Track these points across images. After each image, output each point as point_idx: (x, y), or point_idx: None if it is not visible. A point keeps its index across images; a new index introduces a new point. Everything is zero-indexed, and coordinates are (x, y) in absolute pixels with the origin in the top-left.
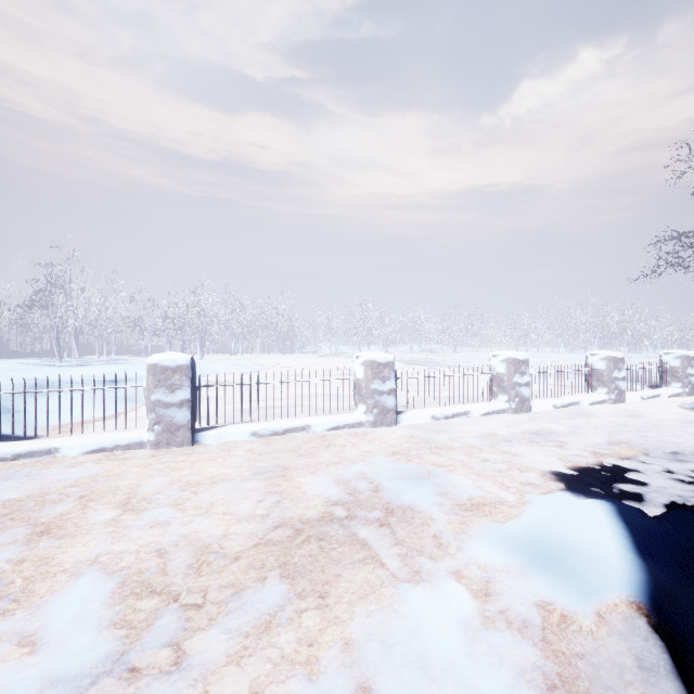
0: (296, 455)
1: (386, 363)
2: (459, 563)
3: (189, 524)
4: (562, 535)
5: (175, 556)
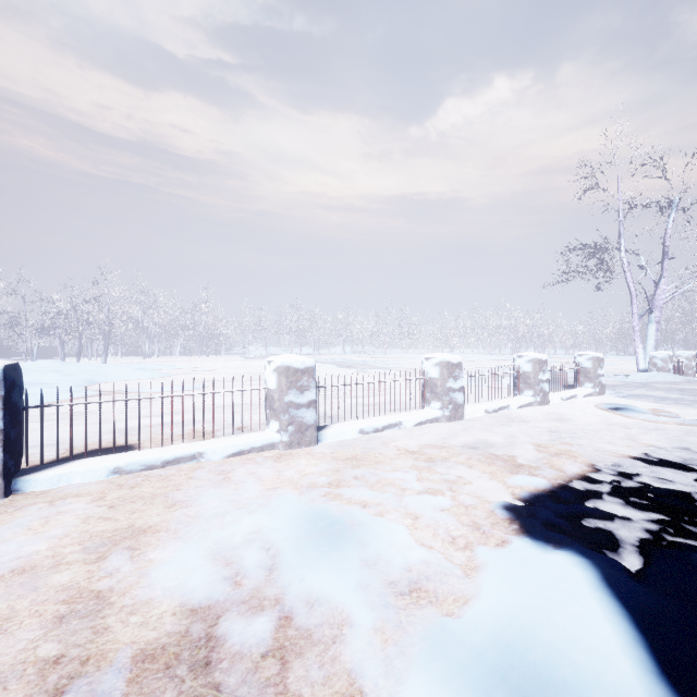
0: (168, 505)
1: (305, 369)
2: None
3: None
4: (550, 652)
5: None
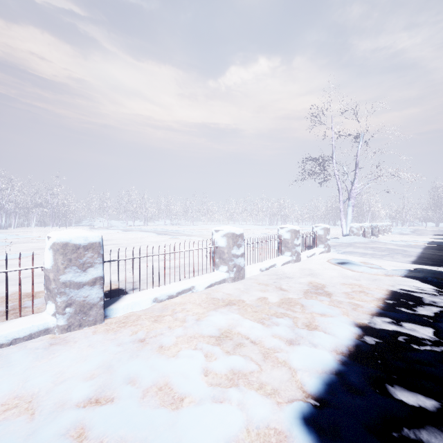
0: None
1: (89, 245)
2: None
3: None
4: None
5: None
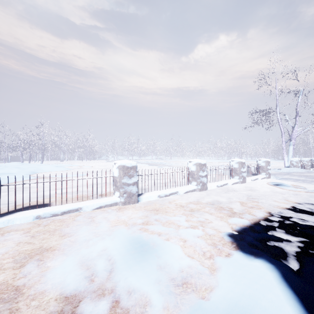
0: (61, 235)
1: (132, 167)
2: None
3: None
4: None
5: None
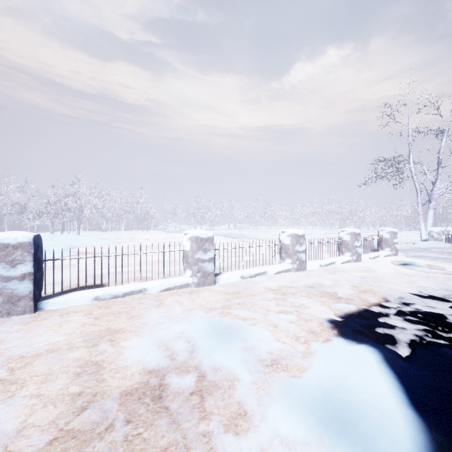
0: (128, 318)
1: (207, 238)
2: (263, 439)
3: None
4: (350, 393)
5: None
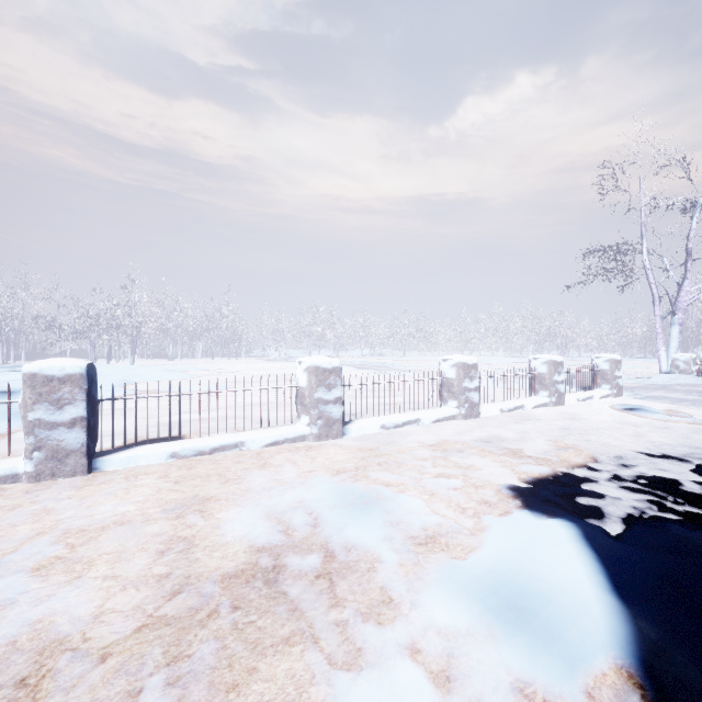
0: (222, 482)
1: (332, 369)
2: (414, 629)
3: (45, 602)
4: (531, 576)
5: (4, 665)
